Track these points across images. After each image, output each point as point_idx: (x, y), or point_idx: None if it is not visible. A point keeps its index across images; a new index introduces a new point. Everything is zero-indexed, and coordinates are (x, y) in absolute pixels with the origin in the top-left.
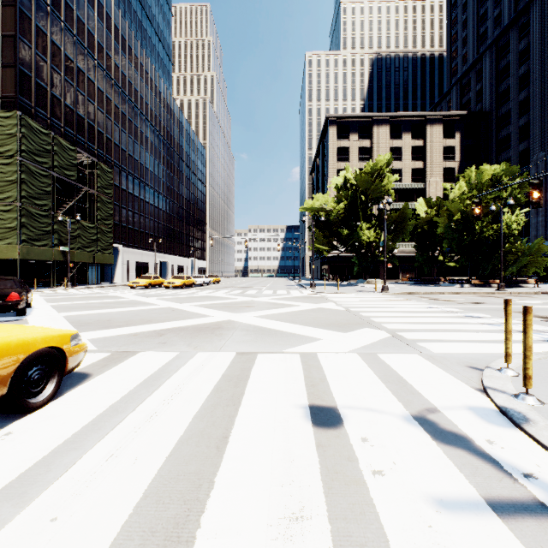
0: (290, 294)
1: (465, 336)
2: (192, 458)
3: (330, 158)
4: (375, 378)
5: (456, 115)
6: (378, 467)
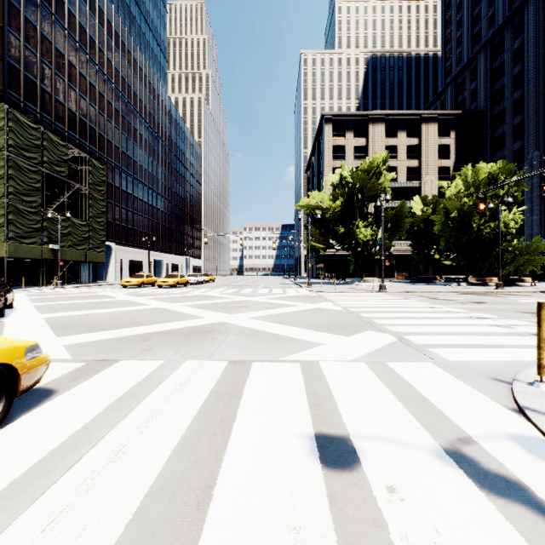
0: (286, 294)
1: (477, 341)
2: (162, 524)
3: (326, 156)
4: (389, 394)
5: (451, 113)
6: (416, 539)
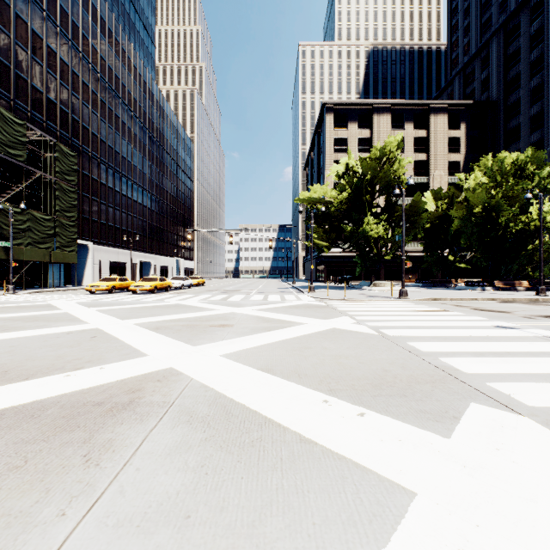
0: (285, 302)
1: None
2: None
3: (327, 149)
4: None
5: (462, 104)
6: None
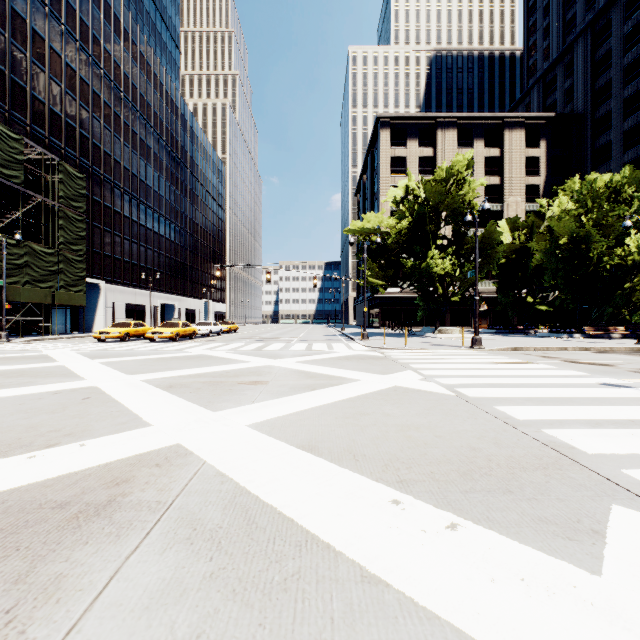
0: (333, 352)
1: None
2: None
3: (382, 171)
4: None
5: (542, 117)
6: None
